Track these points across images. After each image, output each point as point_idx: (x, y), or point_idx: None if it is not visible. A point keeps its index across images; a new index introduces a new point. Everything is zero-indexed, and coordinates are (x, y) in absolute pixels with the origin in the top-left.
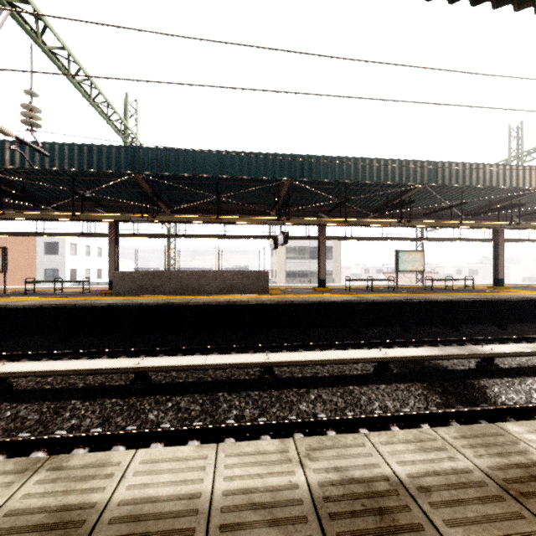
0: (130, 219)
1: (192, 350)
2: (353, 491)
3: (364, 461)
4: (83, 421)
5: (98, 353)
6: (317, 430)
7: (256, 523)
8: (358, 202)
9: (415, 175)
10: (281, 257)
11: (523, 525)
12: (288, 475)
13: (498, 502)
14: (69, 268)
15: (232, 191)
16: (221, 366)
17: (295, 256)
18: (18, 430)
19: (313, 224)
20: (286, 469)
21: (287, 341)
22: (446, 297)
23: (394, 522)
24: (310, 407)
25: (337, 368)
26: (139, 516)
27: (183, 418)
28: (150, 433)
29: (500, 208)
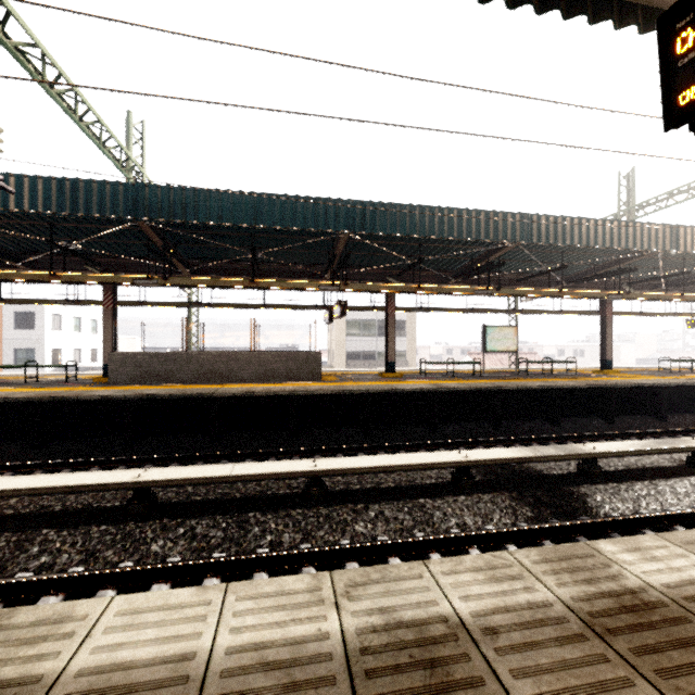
0: (132, 281)
1: (217, 457)
2: (401, 638)
3: (419, 598)
4: (57, 558)
5: (86, 464)
6: (377, 557)
7: (267, 690)
8: (436, 263)
9: (505, 230)
10: (341, 333)
11: (606, 670)
12: (318, 621)
13: (579, 643)
14: (50, 348)
15: (273, 246)
16: (253, 477)
17: (358, 332)
18: None
19: (378, 290)
20: (316, 613)
21: (344, 442)
22: (543, 384)
23: (449, 676)
24: (368, 528)
25: (405, 477)
26: (104, 690)
27: (200, 548)
28: (151, 570)
29: (607, 273)
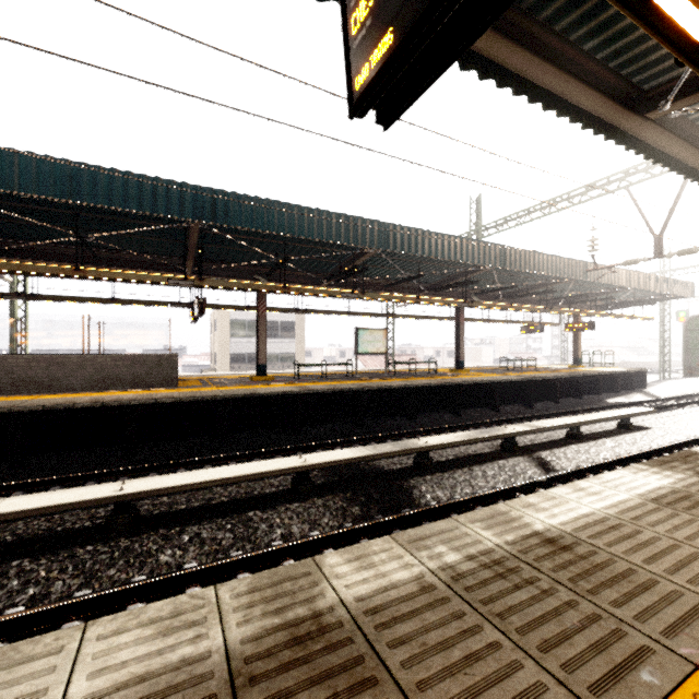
0: None
1: (7, 488)
2: None
3: (24, 690)
4: None
5: None
6: (173, 590)
7: None
8: (308, 264)
9: (365, 236)
10: (224, 334)
11: None
12: None
13: None
14: None
15: (111, 230)
16: (24, 514)
17: (243, 333)
18: None
19: (240, 288)
20: None
21: (195, 454)
22: (402, 383)
23: None
24: (177, 555)
25: (244, 488)
26: None
27: None
28: None
29: (457, 284)
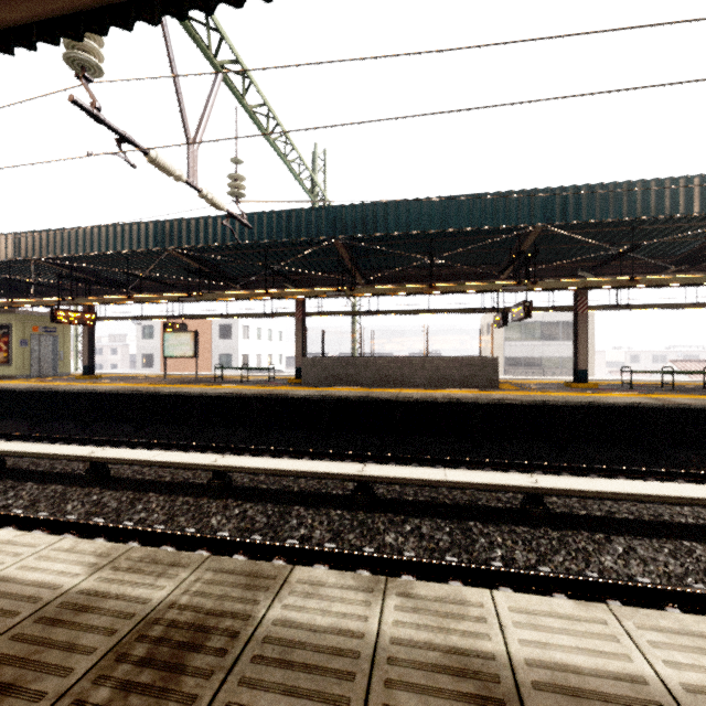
0: (325, 294)
1: (406, 459)
2: None
3: None
4: (312, 532)
5: (298, 453)
6: (646, 601)
7: None
8: (649, 249)
9: None
10: (498, 338)
11: None
12: None
13: None
14: (241, 353)
15: (448, 249)
16: (469, 485)
17: (518, 336)
18: (250, 531)
19: (575, 287)
20: None
21: (537, 458)
22: None
23: None
24: (619, 563)
25: (644, 509)
26: (571, 689)
27: (430, 548)
28: (397, 561)
29: None
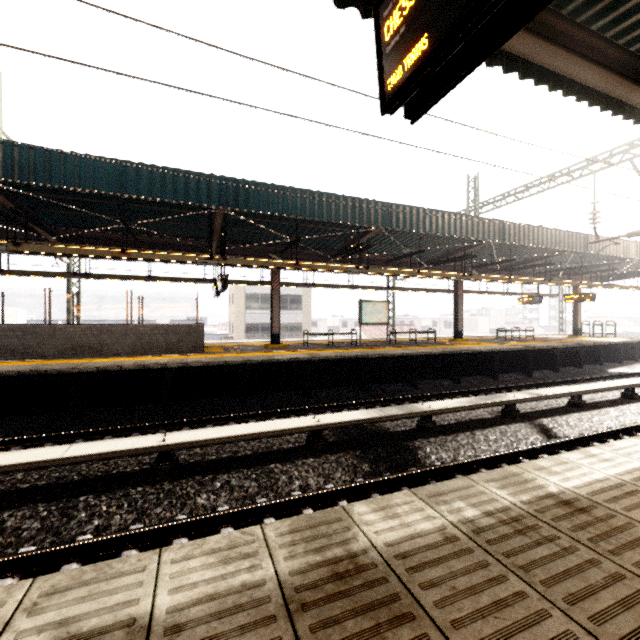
0: None
1: (71, 436)
2: None
3: (121, 598)
4: None
5: None
6: (210, 529)
7: None
8: (316, 243)
9: (369, 216)
10: (240, 307)
11: None
12: None
13: (264, 627)
14: None
15: (149, 217)
16: (88, 458)
17: (257, 306)
18: None
19: (257, 266)
20: None
21: (220, 412)
22: (404, 352)
23: None
24: (211, 499)
25: (265, 443)
26: None
27: (5, 544)
28: None
29: (456, 258)
